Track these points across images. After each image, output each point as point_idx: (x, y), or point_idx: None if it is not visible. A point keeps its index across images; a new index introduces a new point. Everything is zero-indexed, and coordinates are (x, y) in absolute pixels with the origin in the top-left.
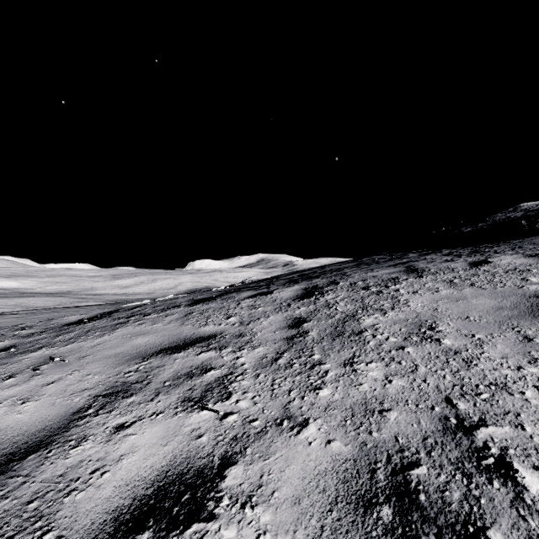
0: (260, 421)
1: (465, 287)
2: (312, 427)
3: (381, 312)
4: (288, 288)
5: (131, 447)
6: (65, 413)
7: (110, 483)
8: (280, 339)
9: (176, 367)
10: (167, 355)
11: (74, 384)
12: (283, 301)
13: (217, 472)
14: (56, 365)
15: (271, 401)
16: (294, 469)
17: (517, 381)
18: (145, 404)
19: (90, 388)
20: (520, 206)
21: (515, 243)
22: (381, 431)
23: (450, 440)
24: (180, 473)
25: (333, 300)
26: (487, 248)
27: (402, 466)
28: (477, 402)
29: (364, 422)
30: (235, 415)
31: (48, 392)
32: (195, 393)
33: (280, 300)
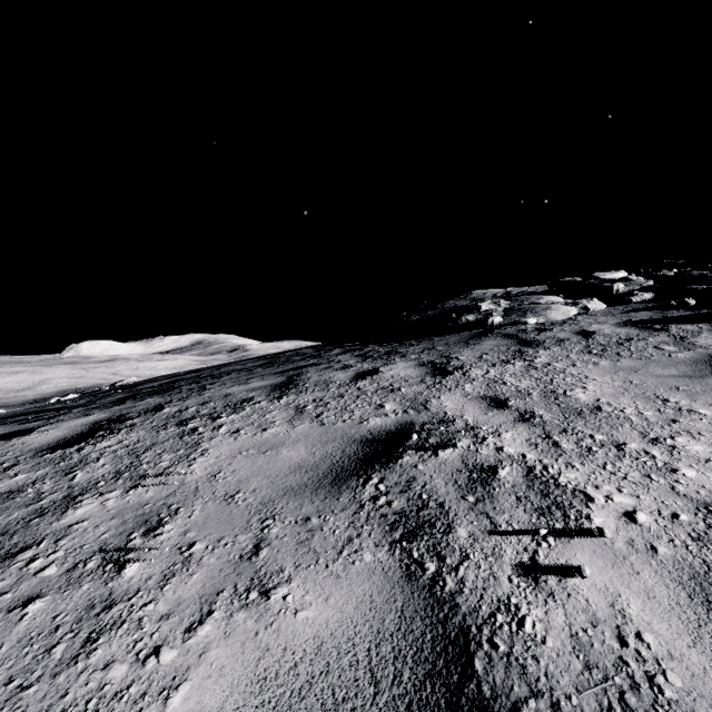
0: None
1: (305, 421)
2: None
3: (134, 483)
4: (73, 420)
5: None
6: None
7: None
8: None
9: None
10: None
11: None
12: (16, 455)
13: None
14: None
15: None
16: None
17: (101, 708)
18: None
19: None
20: (471, 294)
21: (434, 342)
22: None
23: None
24: None
25: (102, 452)
26: (405, 348)
27: None
28: None
29: None
30: None
31: None
32: None
33: (15, 453)
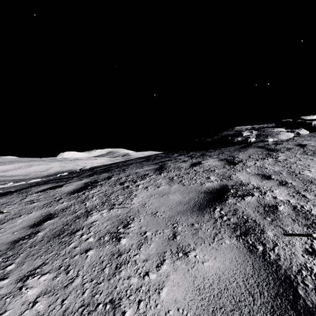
0: None
1: (175, 183)
2: None
3: (111, 207)
4: (77, 182)
5: None
6: None
7: None
8: (7, 243)
9: None
10: None
11: None
12: (60, 195)
13: None
14: None
15: None
16: None
17: (132, 294)
18: None
19: None
20: (235, 128)
21: (222, 150)
22: None
23: None
24: None
25: (93, 194)
26: (209, 153)
27: None
28: None
29: None
30: None
31: None
32: None
33: (59, 194)
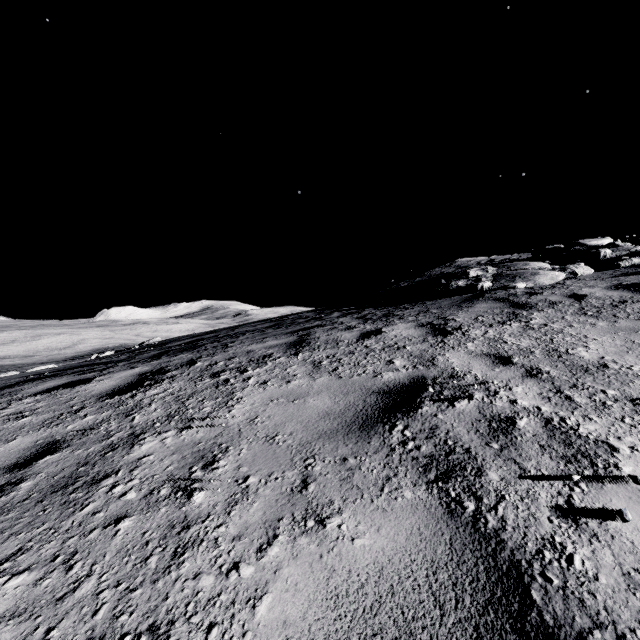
0: None
1: (323, 374)
2: None
3: (185, 425)
4: (122, 372)
5: None
6: None
7: None
8: None
9: None
10: None
11: None
12: (82, 400)
13: None
14: None
15: None
16: None
17: (198, 611)
18: None
19: None
20: (456, 262)
21: (427, 306)
22: None
23: None
24: None
25: (152, 398)
26: (400, 311)
27: None
28: None
29: None
30: None
31: None
32: None
33: (81, 398)
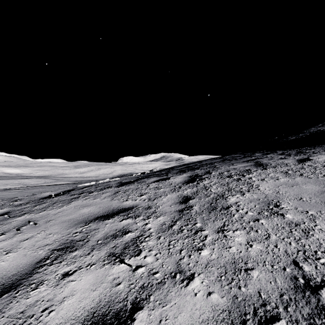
0: (160, 274)
1: (296, 176)
2: (196, 280)
3: (241, 193)
4: (179, 176)
5: (71, 291)
6: (31, 262)
7: (54, 321)
8: (174, 211)
9: (106, 230)
10: (101, 221)
11: (40, 240)
12: (176, 184)
13: (129, 315)
14: (31, 226)
15: (168, 258)
16: (184, 316)
17: None
18: (83, 257)
19: (50, 244)
20: None
21: None
22: (247, 287)
23: (301, 297)
24: (103, 315)
25: (209, 184)
26: (307, 150)
27: (266, 319)
28: (318, 266)
29: (234, 278)
30: (143, 268)
31: (23, 246)
32: (117, 250)
33: (174, 184)
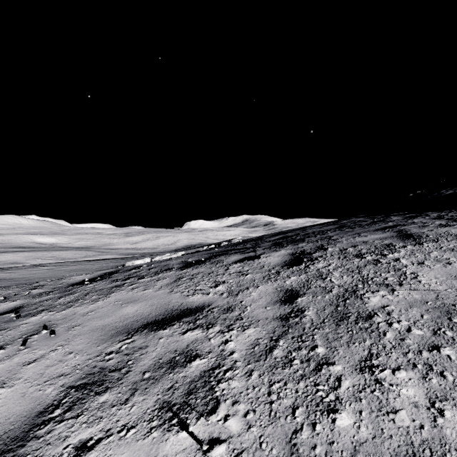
0: None
1: None
2: None
3: (388, 288)
4: (275, 253)
5: None
6: (30, 413)
7: None
8: (273, 319)
9: (159, 350)
10: (151, 332)
11: (53, 366)
12: (271, 267)
13: None
14: (46, 335)
15: (270, 425)
16: None
17: None
18: (117, 408)
19: (66, 374)
20: None
21: None
22: None
23: None
24: None
25: (326, 269)
26: None
27: None
28: None
29: None
30: (223, 446)
31: (25, 374)
32: (176, 396)
33: (268, 266)
